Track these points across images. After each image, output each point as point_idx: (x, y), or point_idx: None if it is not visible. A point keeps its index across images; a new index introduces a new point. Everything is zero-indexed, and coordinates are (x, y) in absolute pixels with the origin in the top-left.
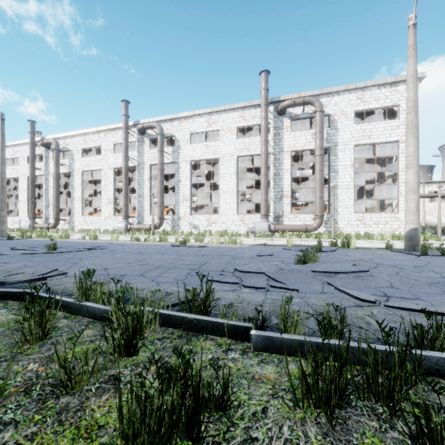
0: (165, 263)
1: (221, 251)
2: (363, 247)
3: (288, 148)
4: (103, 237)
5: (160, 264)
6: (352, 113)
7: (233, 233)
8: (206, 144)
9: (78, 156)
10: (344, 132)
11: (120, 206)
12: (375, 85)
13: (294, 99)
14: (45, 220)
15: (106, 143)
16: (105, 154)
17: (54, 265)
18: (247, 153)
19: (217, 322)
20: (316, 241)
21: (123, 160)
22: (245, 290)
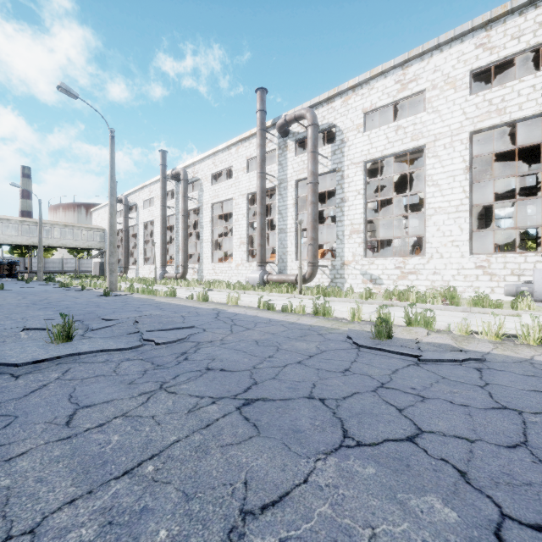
0: None
1: None
2: None
3: None
4: (224, 295)
5: None
6: None
7: (485, 299)
8: (396, 124)
9: (207, 185)
10: None
11: (255, 248)
12: None
13: None
14: (176, 269)
15: (238, 161)
16: (236, 177)
17: None
18: (497, 120)
19: None
20: None
21: (257, 179)
22: None
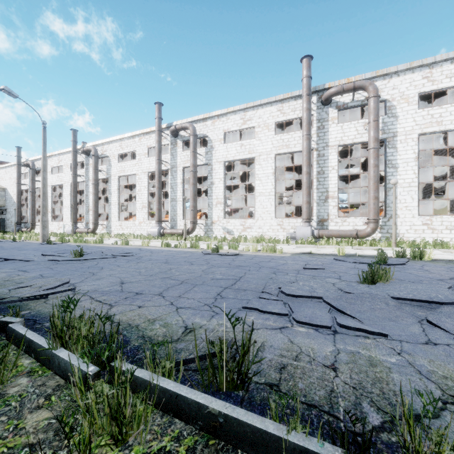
0: (192, 276)
1: (258, 261)
2: (442, 259)
3: (334, 142)
4: (136, 242)
5: (186, 278)
6: (415, 96)
7: (271, 240)
8: (241, 143)
9: (114, 161)
10: (405, 119)
11: (154, 211)
12: (448, 59)
13: (342, 84)
14: (85, 225)
15: (141, 147)
16: (139, 159)
17: (70, 275)
18: (286, 150)
19: (266, 433)
20: (372, 250)
21: (156, 164)
22: (299, 330)
